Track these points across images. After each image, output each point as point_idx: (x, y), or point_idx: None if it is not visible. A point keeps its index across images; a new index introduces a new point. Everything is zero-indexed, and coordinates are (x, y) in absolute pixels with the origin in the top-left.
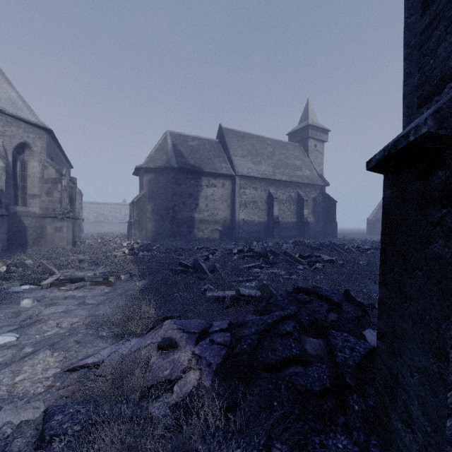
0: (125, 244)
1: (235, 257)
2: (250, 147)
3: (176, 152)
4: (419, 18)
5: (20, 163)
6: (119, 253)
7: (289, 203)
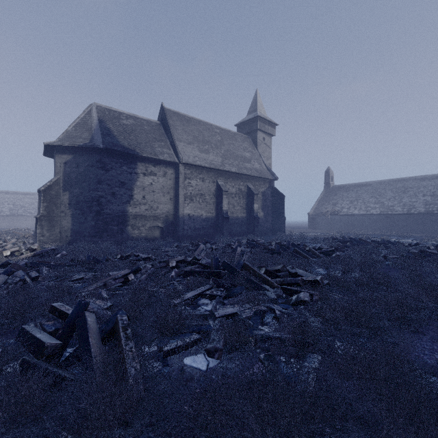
0: (7, 252)
1: (173, 273)
2: (196, 133)
3: (104, 129)
4: None
5: None
6: None
7: (239, 196)
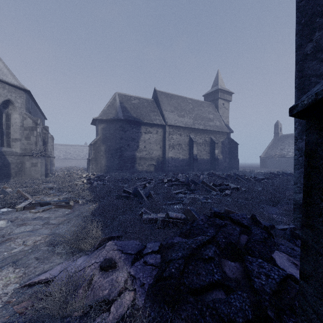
0: (84, 175)
1: (165, 185)
2: (176, 104)
3: (123, 108)
4: (308, 2)
5: (5, 115)
6: (79, 182)
7: (205, 145)
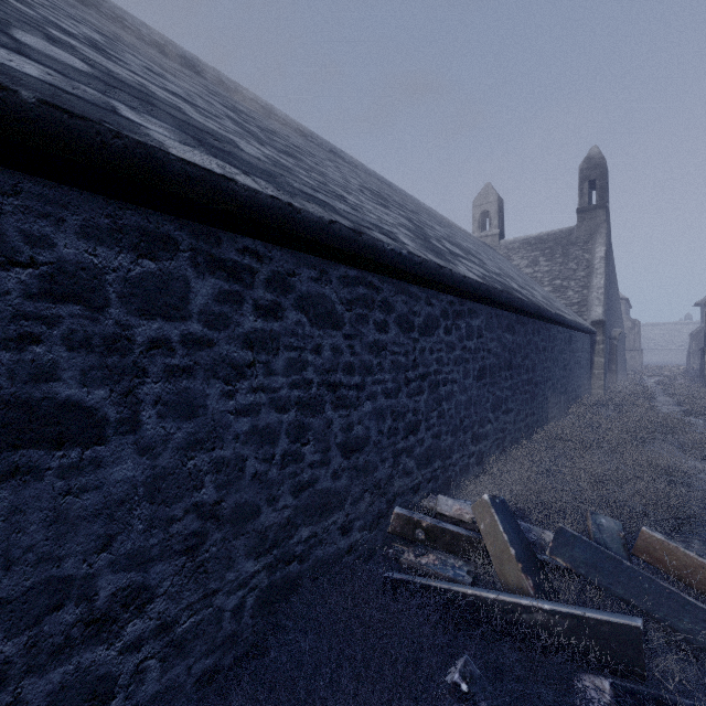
0: (681, 367)
1: None
2: None
3: None
4: None
5: None
6: (676, 371)
7: None
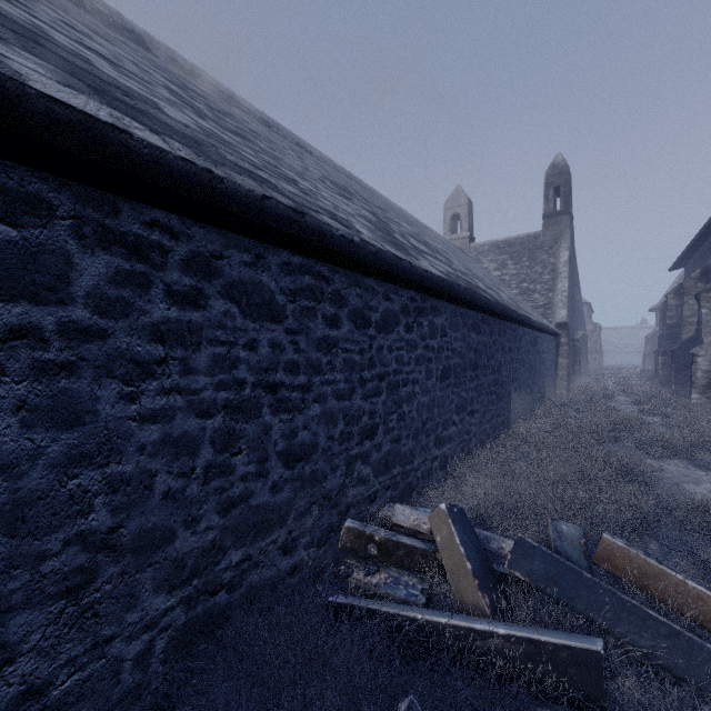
0: (638, 369)
1: None
2: None
3: None
4: None
5: None
6: (633, 372)
7: None
